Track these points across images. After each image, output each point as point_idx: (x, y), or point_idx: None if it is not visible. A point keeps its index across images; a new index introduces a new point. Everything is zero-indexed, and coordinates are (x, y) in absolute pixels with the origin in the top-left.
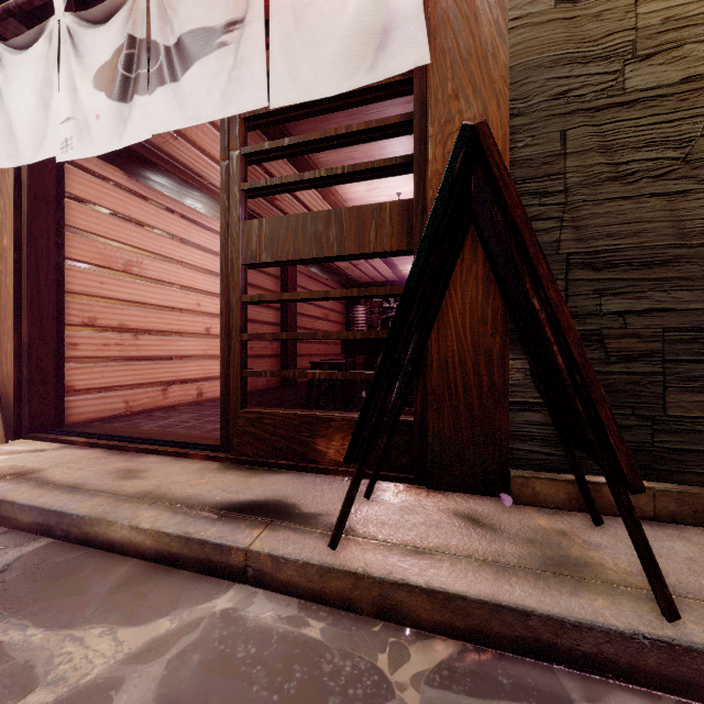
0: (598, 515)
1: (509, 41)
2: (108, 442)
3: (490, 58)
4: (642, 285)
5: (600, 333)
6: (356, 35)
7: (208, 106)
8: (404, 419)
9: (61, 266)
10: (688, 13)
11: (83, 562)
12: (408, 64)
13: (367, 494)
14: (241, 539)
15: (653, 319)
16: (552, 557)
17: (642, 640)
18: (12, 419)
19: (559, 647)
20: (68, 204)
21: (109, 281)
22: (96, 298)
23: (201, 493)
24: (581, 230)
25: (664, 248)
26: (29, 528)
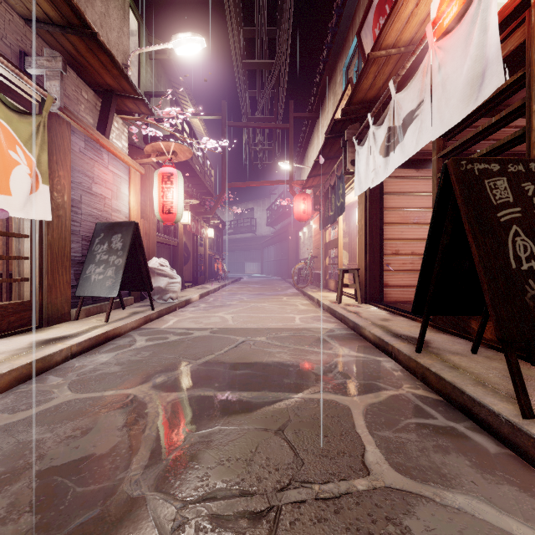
0: None
1: None
2: (390, 309)
3: None
4: None
5: None
6: (467, 85)
7: (411, 148)
8: None
9: (382, 228)
10: None
11: (357, 339)
12: (493, 88)
13: (472, 350)
14: (393, 342)
15: None
16: (530, 397)
17: (502, 418)
18: (364, 295)
19: (473, 412)
20: (386, 197)
21: (405, 230)
22: (398, 240)
23: (400, 330)
24: None
25: None
26: (351, 328)
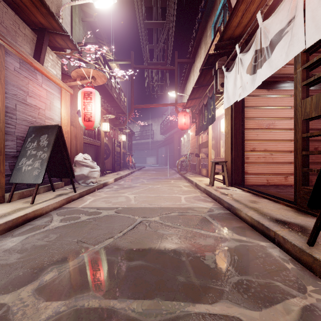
0: None
1: None
2: (253, 192)
3: None
4: None
5: None
6: None
7: (280, 61)
8: None
9: (243, 132)
10: None
11: (233, 219)
12: None
13: None
14: (275, 228)
15: None
16: None
17: None
18: (230, 180)
19: None
20: (245, 110)
21: (260, 133)
22: (255, 141)
23: (273, 213)
24: None
25: None
26: (226, 207)
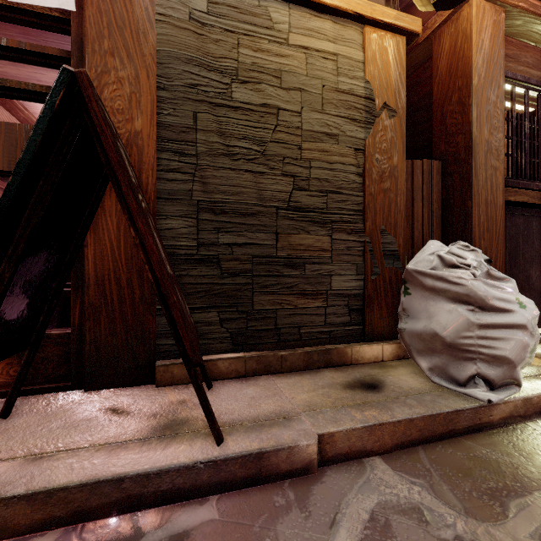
0: (210, 382)
1: (157, 29)
2: None
3: (141, 35)
4: (241, 227)
5: (218, 257)
6: None
7: None
8: (63, 332)
9: None
10: (264, 65)
11: None
12: (53, 1)
13: (4, 413)
14: None
15: (247, 249)
16: (165, 423)
17: (200, 465)
18: None
19: (146, 495)
20: None
21: None
22: None
23: None
24: (206, 185)
25: (252, 205)
26: None
